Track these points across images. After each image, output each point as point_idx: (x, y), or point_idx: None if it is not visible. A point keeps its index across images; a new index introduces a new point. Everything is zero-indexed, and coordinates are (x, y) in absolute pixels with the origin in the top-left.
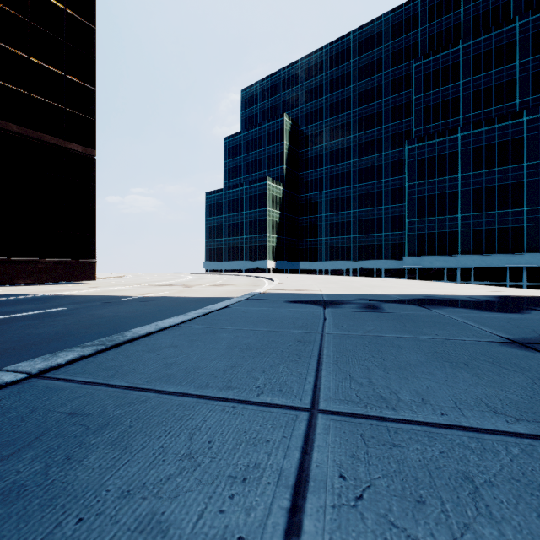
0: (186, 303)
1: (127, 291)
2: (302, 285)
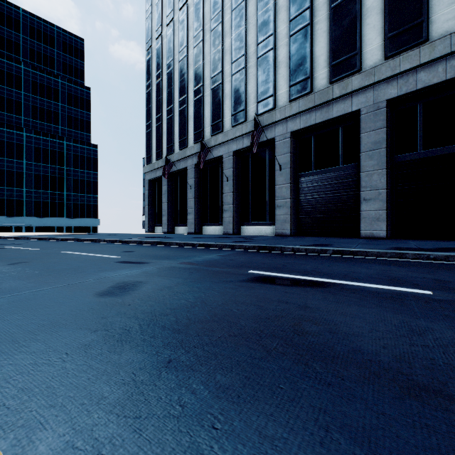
0: None
1: None
2: None
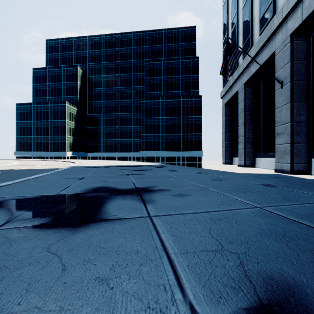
0: (47, 169)
1: (3, 168)
2: (89, 164)
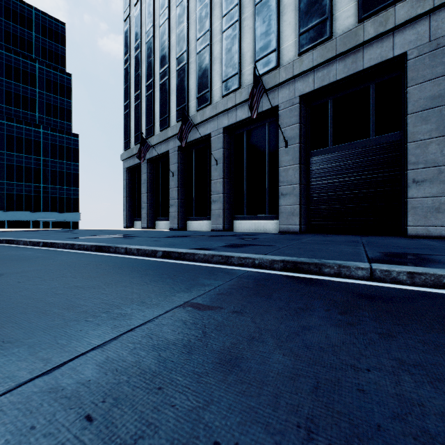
0: None
1: None
2: None
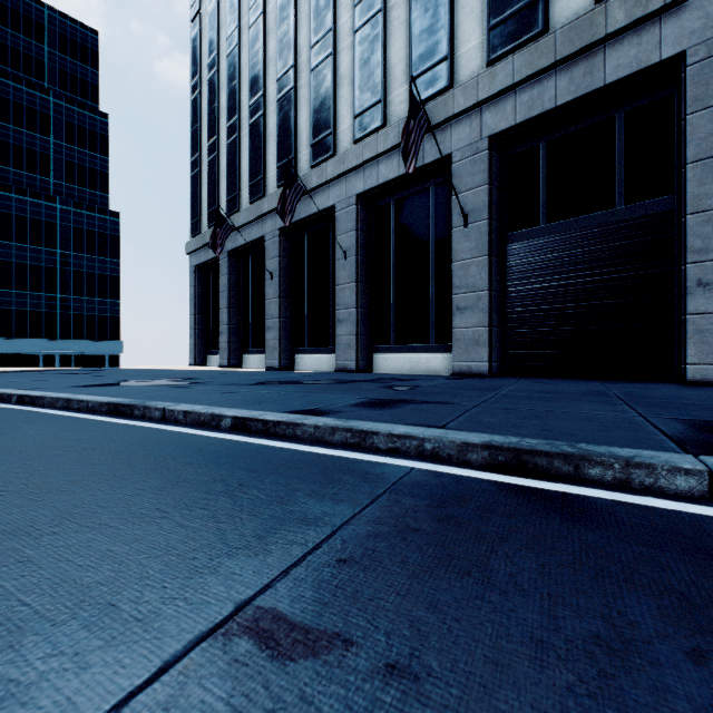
0: None
1: None
2: None
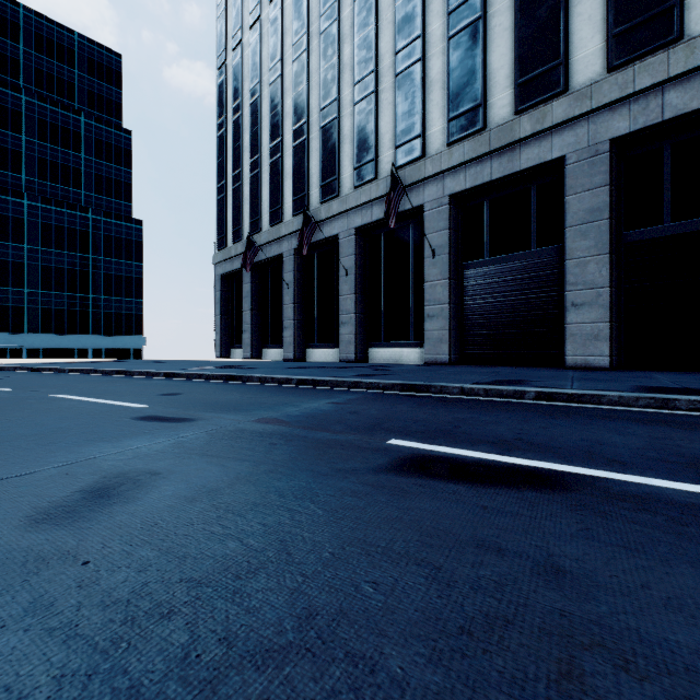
0: None
1: None
2: None
